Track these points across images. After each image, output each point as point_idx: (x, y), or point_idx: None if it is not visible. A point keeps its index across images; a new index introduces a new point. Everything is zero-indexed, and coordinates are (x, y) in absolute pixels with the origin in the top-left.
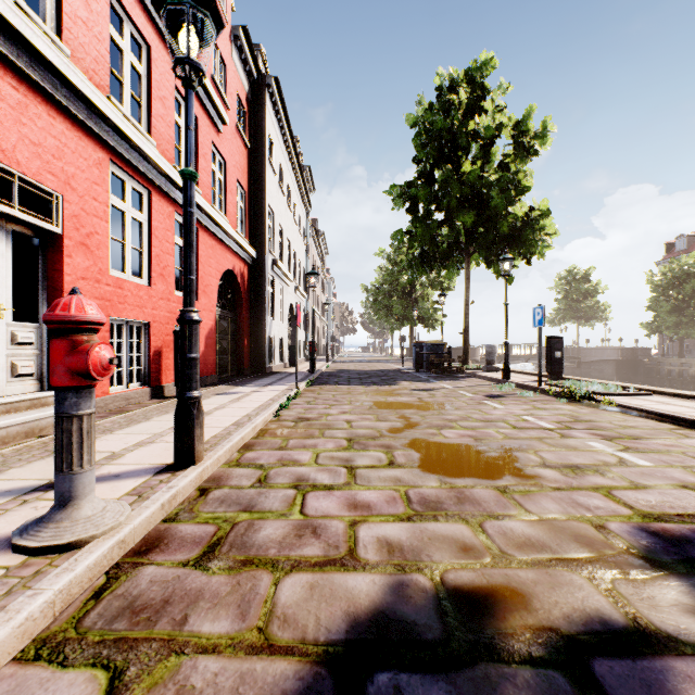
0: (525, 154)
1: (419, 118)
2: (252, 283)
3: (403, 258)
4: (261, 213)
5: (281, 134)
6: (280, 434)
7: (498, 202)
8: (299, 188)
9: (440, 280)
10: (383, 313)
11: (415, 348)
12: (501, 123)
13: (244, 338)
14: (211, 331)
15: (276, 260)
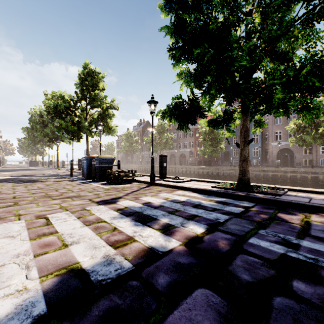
0: None
1: (31, 113)
2: None
3: (27, 142)
4: None
5: None
6: (3, 169)
7: None
8: None
9: None
10: (25, 151)
11: (30, 162)
12: None
13: None
14: None
15: None
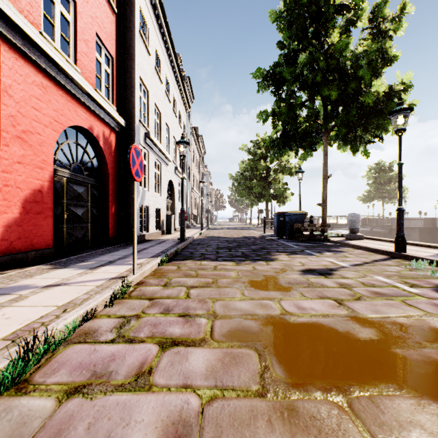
0: (380, 39)
1: (281, 13)
2: (121, 152)
3: (266, 139)
4: (130, 82)
5: (158, 26)
6: None
7: (366, 73)
8: (179, 88)
9: (289, 167)
10: (246, 192)
11: (277, 217)
12: (360, 7)
13: (111, 206)
14: (38, 193)
15: (149, 133)
